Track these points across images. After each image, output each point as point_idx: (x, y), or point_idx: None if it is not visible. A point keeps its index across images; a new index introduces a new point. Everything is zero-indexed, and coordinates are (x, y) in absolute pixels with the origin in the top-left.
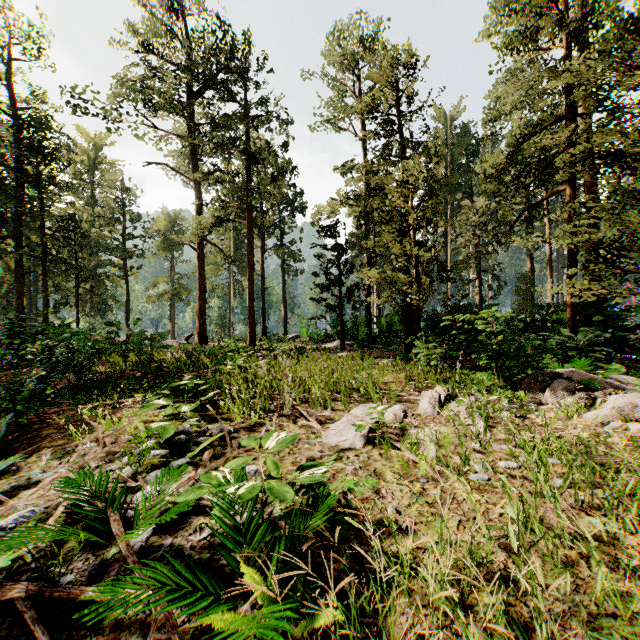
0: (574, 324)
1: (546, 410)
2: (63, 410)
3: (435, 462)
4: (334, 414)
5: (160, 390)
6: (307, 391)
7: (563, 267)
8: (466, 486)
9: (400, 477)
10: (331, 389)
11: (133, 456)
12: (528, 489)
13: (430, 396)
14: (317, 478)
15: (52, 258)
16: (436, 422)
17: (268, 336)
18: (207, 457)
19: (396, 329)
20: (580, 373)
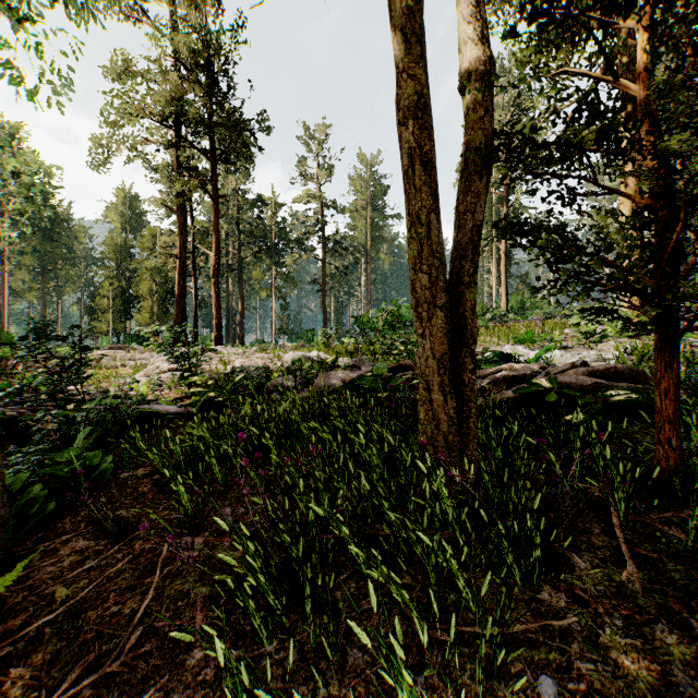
0: None
1: None
2: None
3: None
4: None
5: None
6: None
7: None
8: None
9: None
10: None
11: None
12: None
13: None
14: None
15: None
16: None
17: None
18: None
19: None
20: None
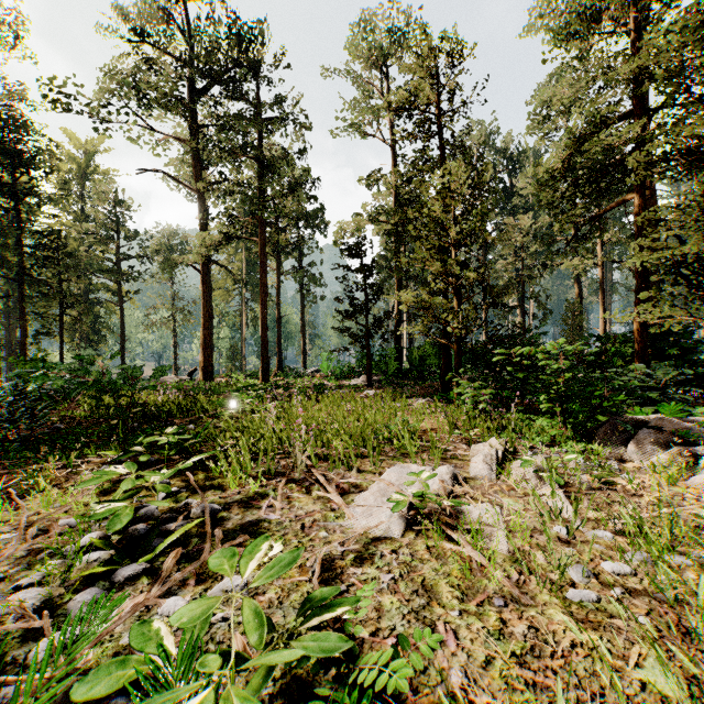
0: (644, 358)
1: (633, 470)
2: (0, 474)
3: (514, 570)
4: (361, 480)
5: (133, 446)
6: (326, 445)
7: (630, 291)
8: (567, 614)
9: (462, 595)
10: (357, 443)
11: (52, 567)
12: (663, 619)
13: (485, 453)
14: (334, 646)
15: (31, 280)
16: (497, 490)
17: (284, 371)
18: (171, 563)
19: (430, 363)
20: (671, 421)
